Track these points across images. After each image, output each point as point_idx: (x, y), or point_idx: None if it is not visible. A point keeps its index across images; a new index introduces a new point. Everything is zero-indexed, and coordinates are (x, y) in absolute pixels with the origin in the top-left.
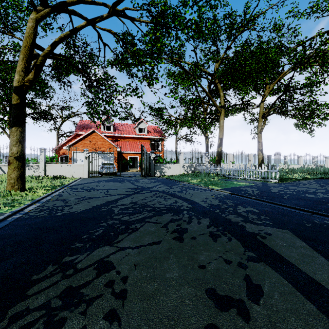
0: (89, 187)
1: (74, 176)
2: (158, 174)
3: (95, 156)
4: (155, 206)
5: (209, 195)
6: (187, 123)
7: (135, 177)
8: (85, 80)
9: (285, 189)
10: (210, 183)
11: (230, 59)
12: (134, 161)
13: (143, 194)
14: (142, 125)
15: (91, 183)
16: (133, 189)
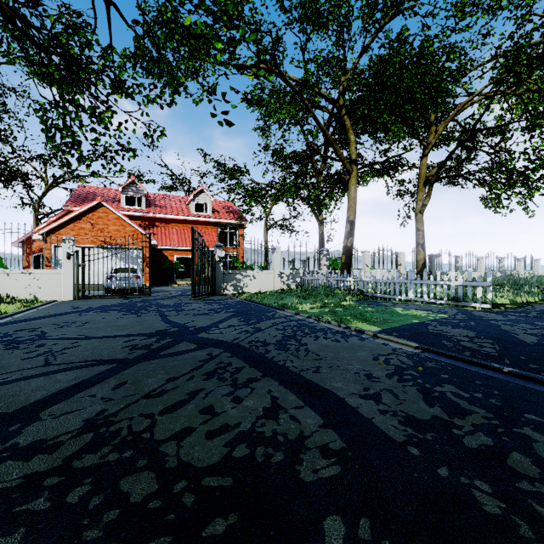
0: (32, 333)
1: (40, 297)
2: (230, 291)
3: (104, 255)
4: (180, 461)
5: (369, 357)
6: (287, 192)
7: (181, 297)
8: (20, 39)
9: (543, 331)
10: (345, 312)
11: (373, 63)
12: (190, 265)
13: (168, 361)
14: (203, 198)
15: (60, 315)
16: (152, 337)
